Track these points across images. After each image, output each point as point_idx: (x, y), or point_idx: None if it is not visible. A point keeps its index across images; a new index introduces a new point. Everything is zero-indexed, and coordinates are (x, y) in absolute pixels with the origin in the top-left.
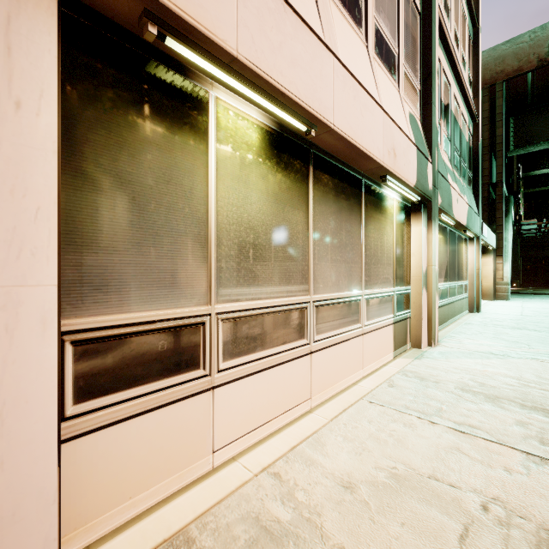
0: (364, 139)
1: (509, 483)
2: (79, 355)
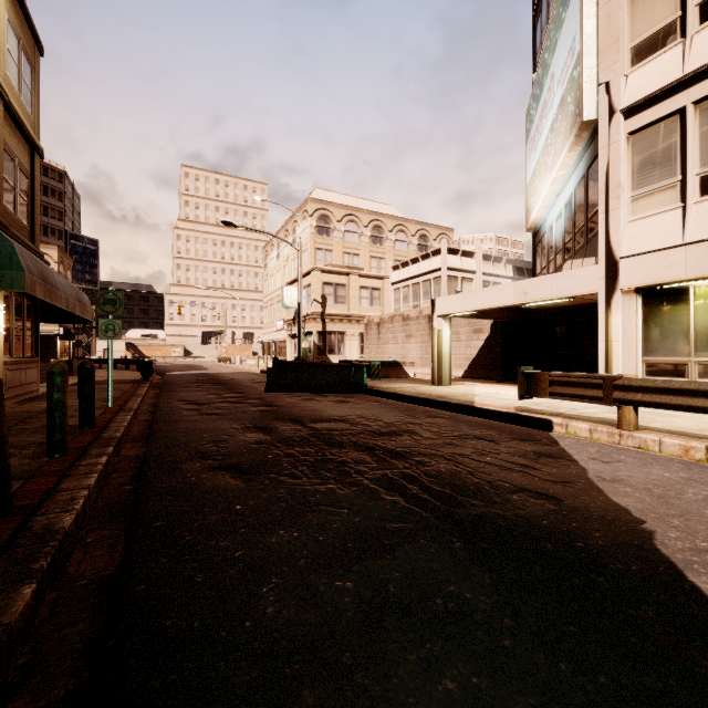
0: None
1: None
2: (646, 366)
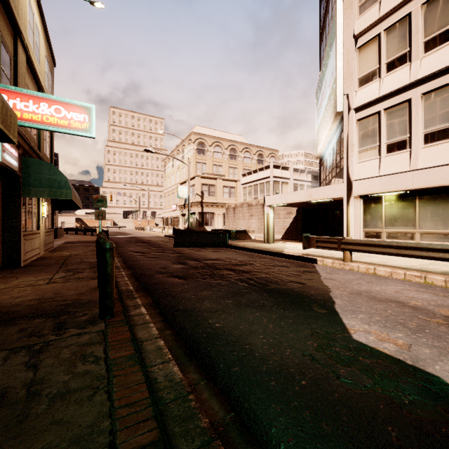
0: (435, 182)
1: (400, 263)
2: (365, 233)
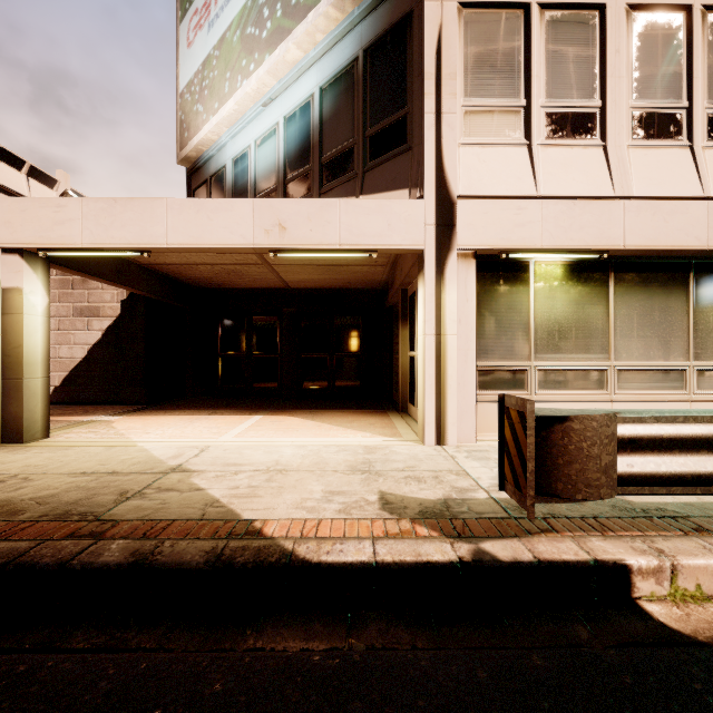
0: (670, 239)
1: None
2: (479, 374)
